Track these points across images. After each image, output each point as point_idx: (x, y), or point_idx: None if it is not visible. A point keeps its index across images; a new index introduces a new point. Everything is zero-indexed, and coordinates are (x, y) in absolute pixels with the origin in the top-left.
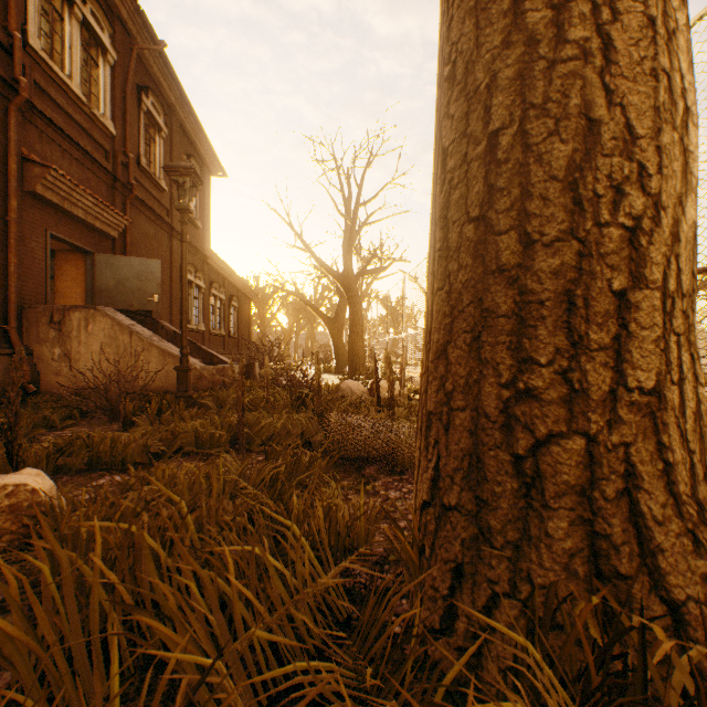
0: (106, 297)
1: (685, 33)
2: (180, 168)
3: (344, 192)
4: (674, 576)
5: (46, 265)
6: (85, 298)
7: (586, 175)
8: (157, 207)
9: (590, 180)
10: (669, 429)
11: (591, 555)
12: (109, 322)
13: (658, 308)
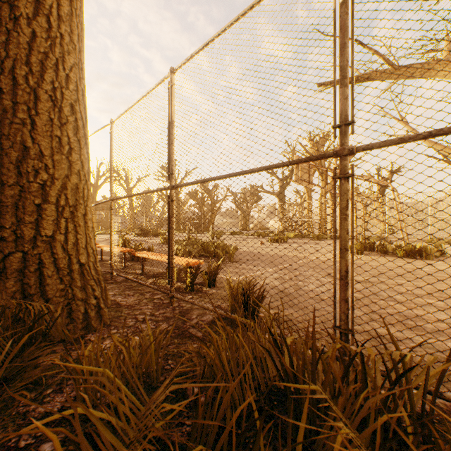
0: None
1: (74, 124)
2: None
3: None
4: (51, 291)
5: None
6: None
7: (24, 164)
8: None
9: (26, 166)
10: (58, 248)
11: (24, 291)
12: None
13: (55, 210)
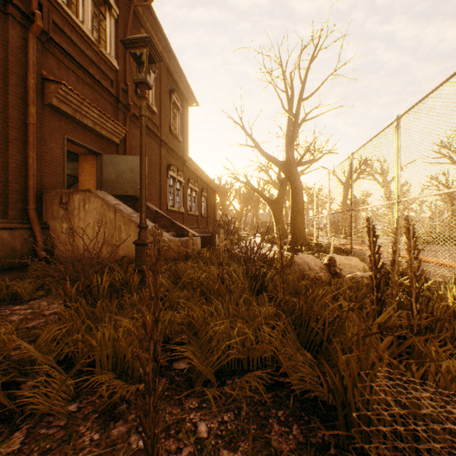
0: (110, 186)
1: None
2: (136, 38)
3: (287, 92)
4: None
5: (63, 161)
6: (97, 188)
7: None
8: (150, 124)
9: None
10: None
11: None
12: (100, 202)
13: None
